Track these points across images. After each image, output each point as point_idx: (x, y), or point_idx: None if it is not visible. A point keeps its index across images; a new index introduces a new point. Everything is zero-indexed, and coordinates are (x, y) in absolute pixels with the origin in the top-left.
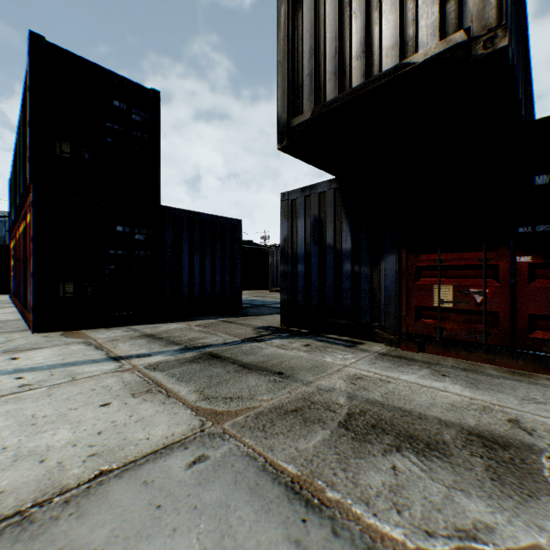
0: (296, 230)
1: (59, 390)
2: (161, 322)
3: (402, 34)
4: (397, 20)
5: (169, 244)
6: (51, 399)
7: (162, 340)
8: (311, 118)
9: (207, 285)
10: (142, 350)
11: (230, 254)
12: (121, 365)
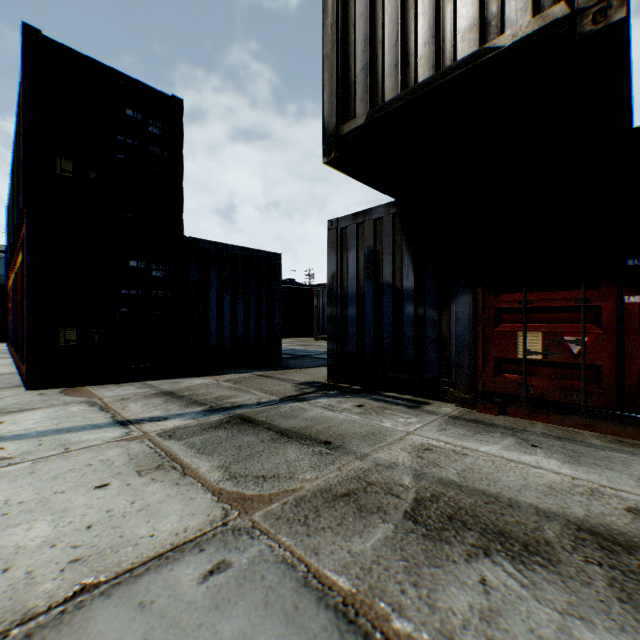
0: (346, 265)
1: (46, 466)
2: (183, 377)
3: (483, 12)
4: None
5: (194, 282)
6: (34, 478)
7: (183, 399)
8: (366, 123)
9: (239, 332)
10: (157, 411)
11: (267, 295)
12: (129, 432)
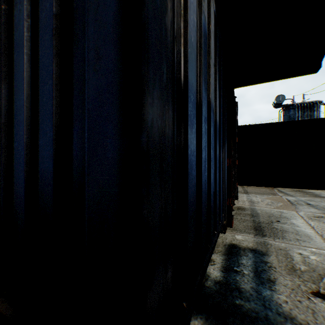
0: None
1: None
2: None
3: None
4: None
5: None
6: None
7: None
8: None
9: None
10: None
11: None
12: None
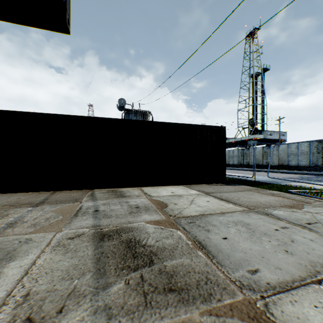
0: None
1: None
2: None
3: None
4: None
5: None
6: None
7: None
8: None
9: None
10: None
11: None
12: None
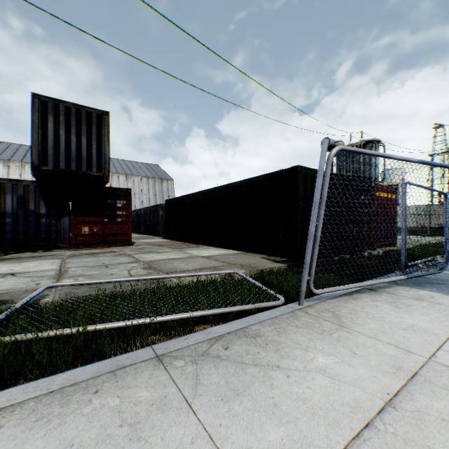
0: (5, 200)
1: None
2: None
3: (88, 164)
4: (87, 160)
5: None
6: None
7: None
8: (53, 170)
9: None
10: None
11: None
12: None
